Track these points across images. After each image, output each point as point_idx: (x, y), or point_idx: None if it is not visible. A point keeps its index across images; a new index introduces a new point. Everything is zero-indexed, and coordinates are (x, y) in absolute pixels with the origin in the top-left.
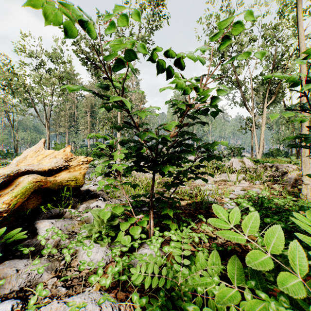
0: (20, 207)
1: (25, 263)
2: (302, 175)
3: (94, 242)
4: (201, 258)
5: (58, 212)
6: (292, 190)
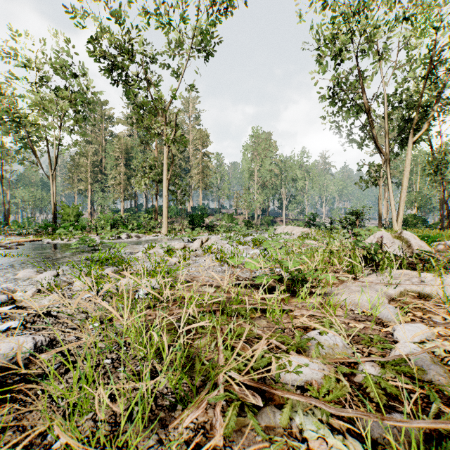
0: None
1: None
2: None
3: None
4: None
5: None
6: None
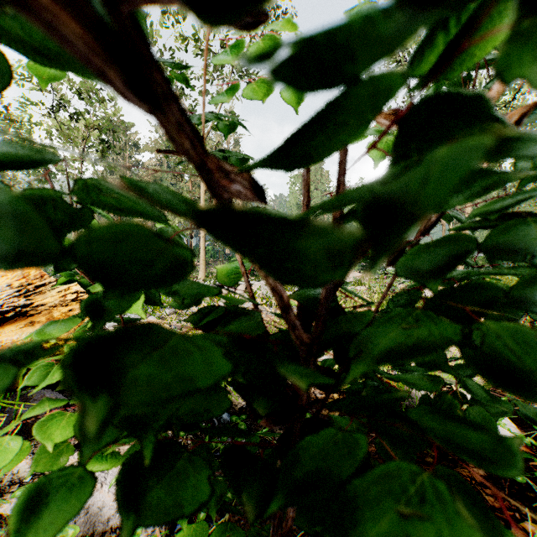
0: None
1: None
2: None
3: None
4: None
5: None
6: None
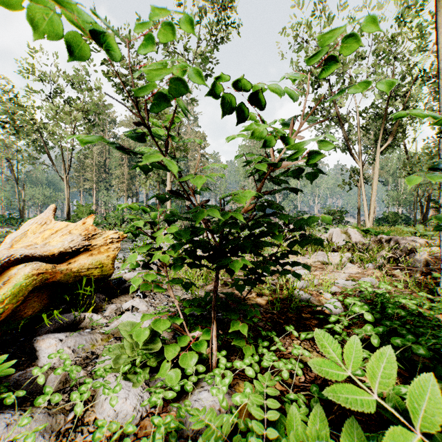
0: (12, 314)
1: (9, 421)
2: (440, 261)
3: (123, 378)
4: (296, 418)
5: (72, 318)
6: (425, 281)
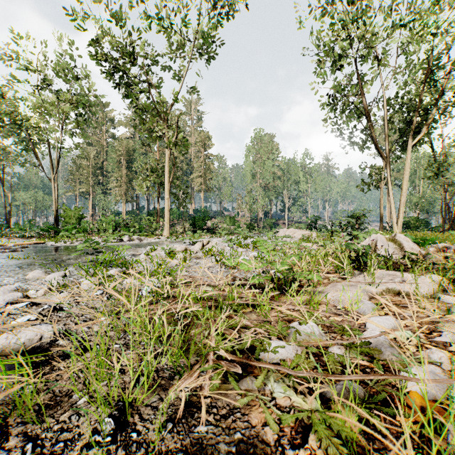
0: None
1: None
2: None
3: None
4: None
5: None
6: None
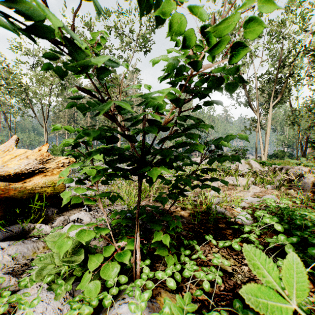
0: None
1: None
2: None
3: (46, 289)
4: None
5: (22, 228)
6: None
